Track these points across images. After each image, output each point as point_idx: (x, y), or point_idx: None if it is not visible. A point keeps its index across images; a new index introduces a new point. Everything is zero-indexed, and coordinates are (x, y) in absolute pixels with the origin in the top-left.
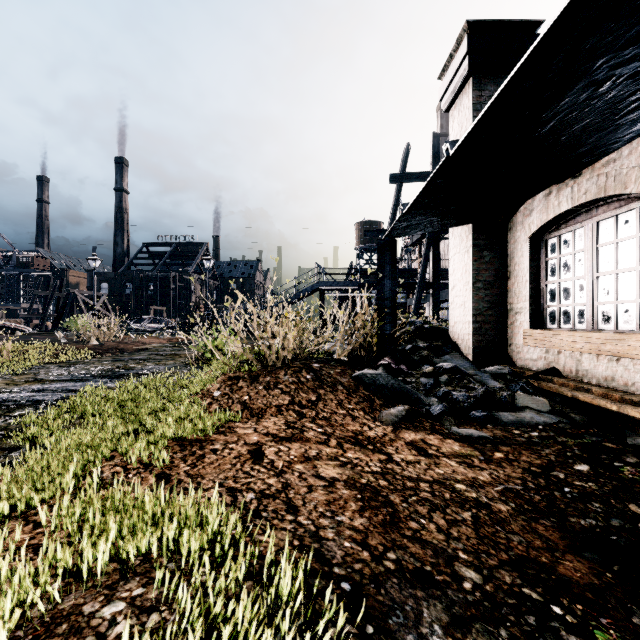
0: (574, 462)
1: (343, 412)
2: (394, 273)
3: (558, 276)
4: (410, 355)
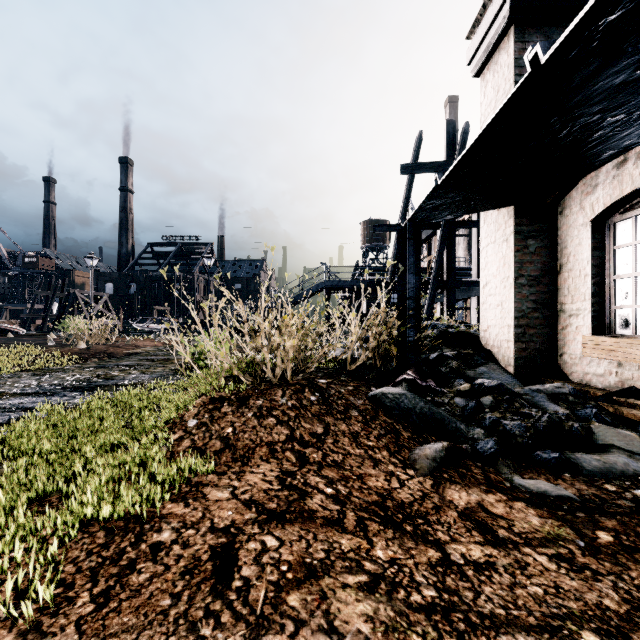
0: None
1: (360, 453)
2: (418, 266)
3: (634, 268)
4: (437, 367)
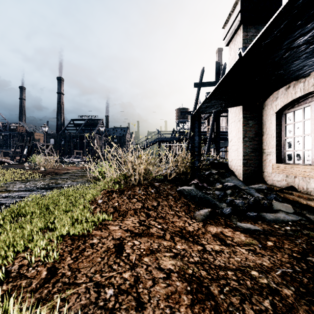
0: None
1: (173, 213)
2: (199, 132)
3: (293, 134)
4: (208, 177)
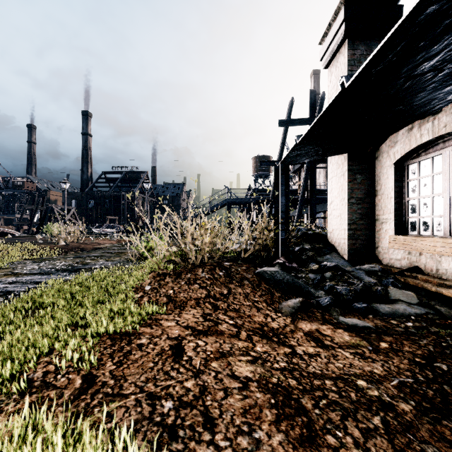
0: (451, 353)
1: (249, 304)
2: (287, 191)
3: (418, 193)
4: (299, 255)
